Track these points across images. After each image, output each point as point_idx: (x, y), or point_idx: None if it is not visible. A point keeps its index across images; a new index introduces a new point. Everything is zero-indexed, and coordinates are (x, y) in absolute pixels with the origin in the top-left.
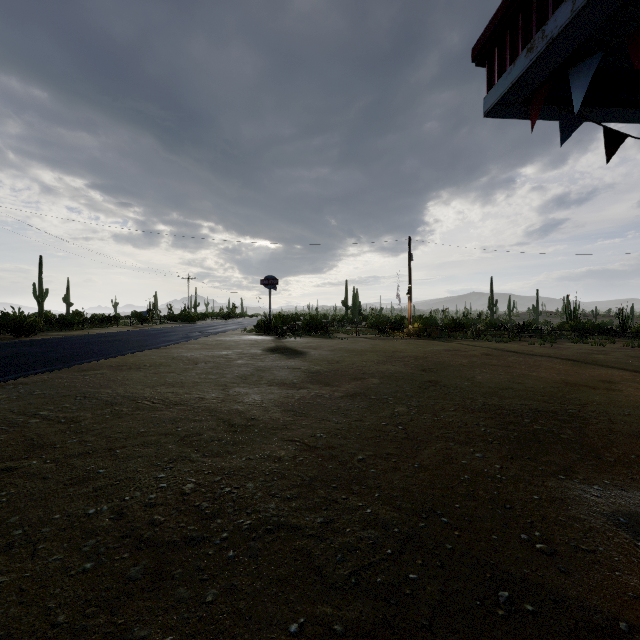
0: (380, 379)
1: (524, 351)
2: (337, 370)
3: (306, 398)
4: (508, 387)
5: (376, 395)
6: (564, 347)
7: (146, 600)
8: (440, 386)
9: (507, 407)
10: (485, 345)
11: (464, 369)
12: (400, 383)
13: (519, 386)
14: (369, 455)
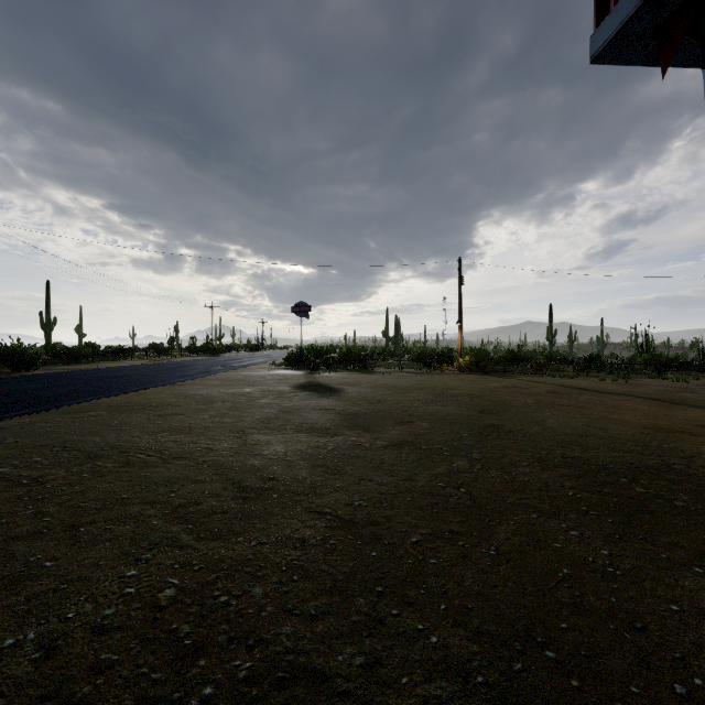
0: (431, 423)
1: (596, 388)
2: (378, 411)
3: (341, 448)
4: (588, 433)
5: (428, 444)
6: (641, 383)
7: None
8: (504, 432)
9: (594, 461)
10: (548, 381)
11: (530, 410)
12: (455, 428)
13: (601, 432)
14: (426, 535)
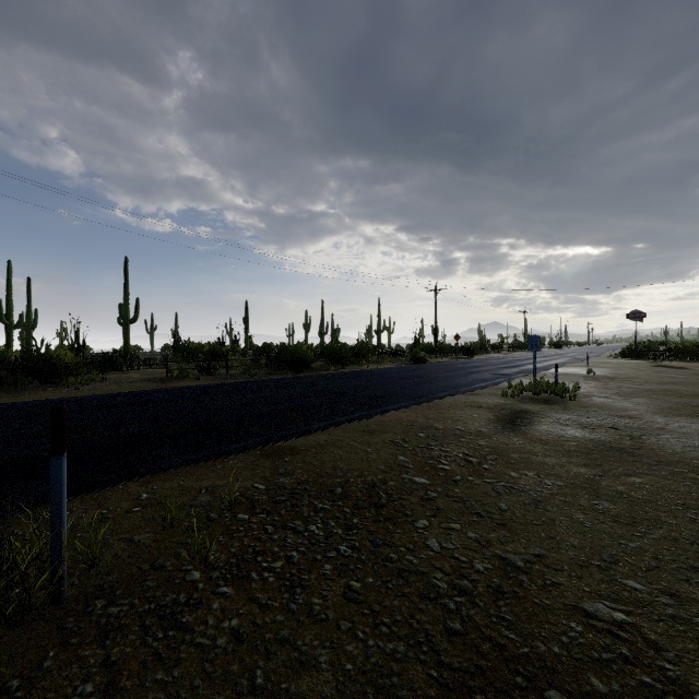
0: None
1: None
2: None
3: (698, 378)
4: None
5: None
6: None
7: (678, 384)
8: None
9: None
10: None
11: None
12: None
13: None
14: None
